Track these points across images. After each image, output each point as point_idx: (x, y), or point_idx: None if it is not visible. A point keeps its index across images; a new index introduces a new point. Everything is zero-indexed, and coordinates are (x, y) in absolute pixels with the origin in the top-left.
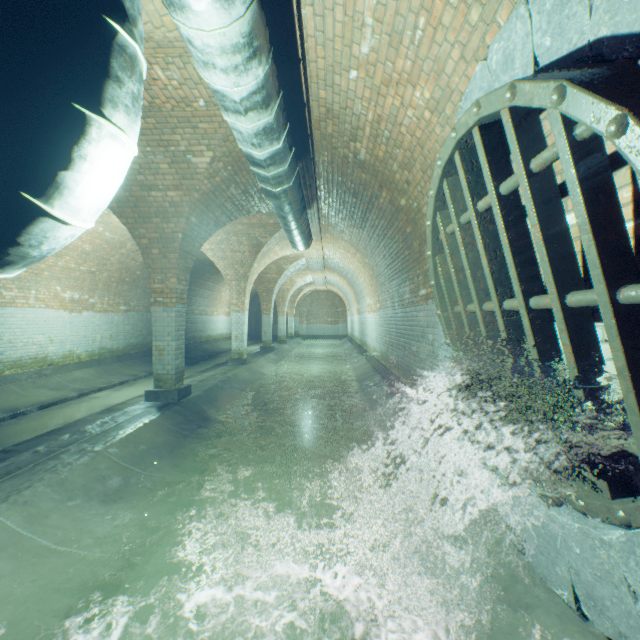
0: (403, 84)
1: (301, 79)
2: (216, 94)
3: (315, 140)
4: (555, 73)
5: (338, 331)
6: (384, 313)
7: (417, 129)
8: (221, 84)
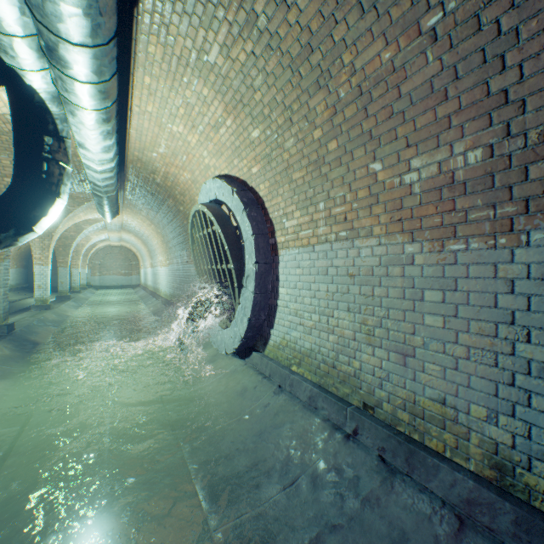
0: (179, 168)
1: (126, 148)
2: (87, 165)
3: (129, 166)
4: (215, 209)
5: (132, 281)
6: (172, 267)
7: (187, 184)
8: (93, 166)
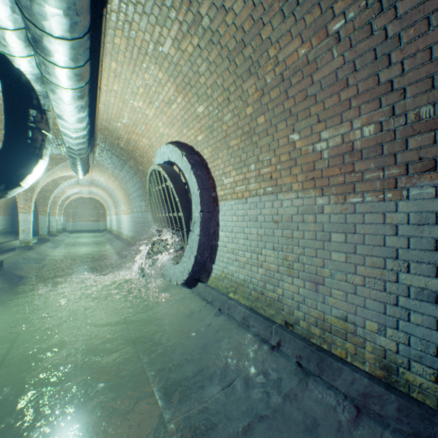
0: (139, 135)
1: (96, 119)
2: (64, 132)
3: (98, 133)
4: (168, 169)
5: (100, 227)
6: (133, 215)
7: (145, 149)
8: (69, 133)
